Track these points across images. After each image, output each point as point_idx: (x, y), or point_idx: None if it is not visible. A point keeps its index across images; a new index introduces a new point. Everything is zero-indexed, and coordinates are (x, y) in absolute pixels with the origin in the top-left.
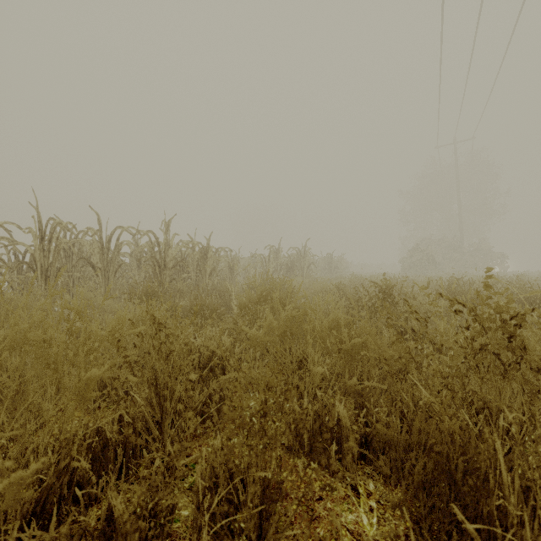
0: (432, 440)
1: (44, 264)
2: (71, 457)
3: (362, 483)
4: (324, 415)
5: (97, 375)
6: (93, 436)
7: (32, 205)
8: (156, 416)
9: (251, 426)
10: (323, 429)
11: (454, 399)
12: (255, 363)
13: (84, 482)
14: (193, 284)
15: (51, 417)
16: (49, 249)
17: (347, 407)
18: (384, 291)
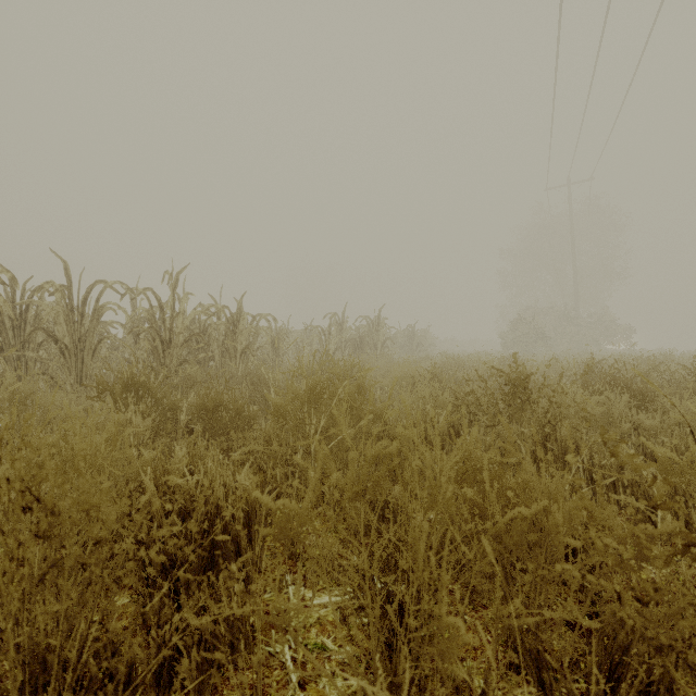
0: None
1: None
2: None
3: None
4: None
5: None
6: None
7: None
8: None
9: None
10: None
11: None
12: None
13: None
14: (219, 368)
15: None
16: None
17: None
18: (513, 381)
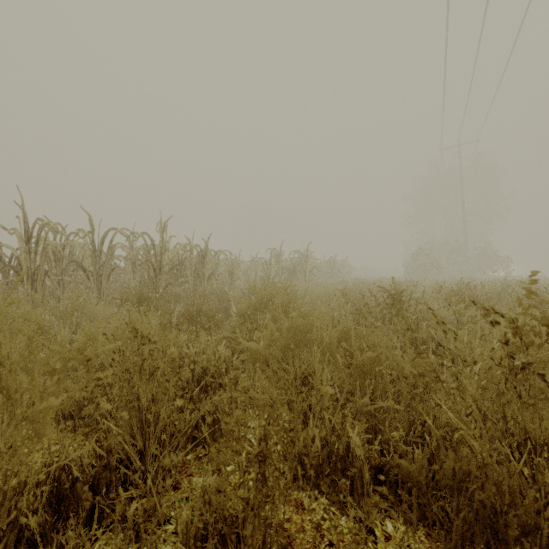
0: (473, 487)
1: (30, 267)
2: (20, 509)
3: (378, 522)
4: (333, 441)
5: (54, 405)
6: (60, 471)
7: (18, 205)
8: (138, 444)
9: (249, 451)
10: (332, 457)
11: (495, 431)
12: (255, 375)
13: (47, 529)
14: (191, 288)
15: (2, 453)
16: (36, 252)
17: (360, 432)
18: (392, 296)
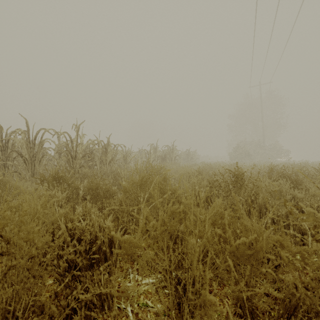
0: None
1: None
2: None
3: None
4: None
5: None
6: None
7: None
8: None
9: None
10: None
11: None
12: None
13: None
14: (98, 169)
15: None
16: None
17: None
18: (236, 175)
